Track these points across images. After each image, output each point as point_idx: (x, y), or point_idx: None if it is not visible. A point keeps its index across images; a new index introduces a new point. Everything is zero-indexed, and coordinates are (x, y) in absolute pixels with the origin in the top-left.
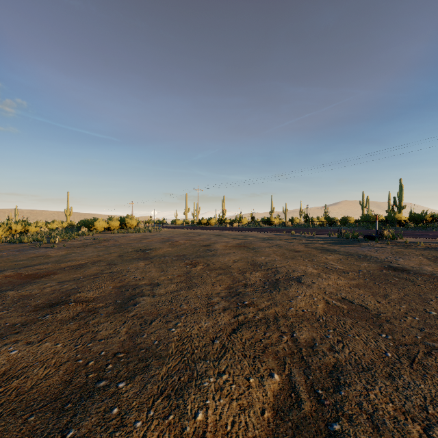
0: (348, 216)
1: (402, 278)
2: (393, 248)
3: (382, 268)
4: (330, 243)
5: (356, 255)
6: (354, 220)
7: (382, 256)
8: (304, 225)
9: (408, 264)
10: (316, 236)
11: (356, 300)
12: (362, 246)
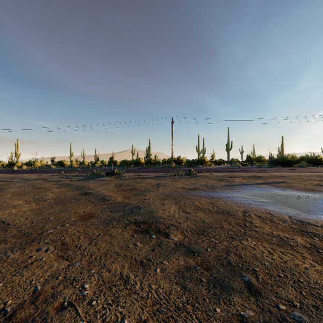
0: (116, 160)
1: (76, 199)
2: (111, 180)
3: (78, 194)
4: (79, 180)
5: (79, 187)
6: (120, 163)
7: (94, 186)
8: (87, 166)
9: (98, 190)
10: (79, 175)
11: (10, 220)
12: (96, 180)
